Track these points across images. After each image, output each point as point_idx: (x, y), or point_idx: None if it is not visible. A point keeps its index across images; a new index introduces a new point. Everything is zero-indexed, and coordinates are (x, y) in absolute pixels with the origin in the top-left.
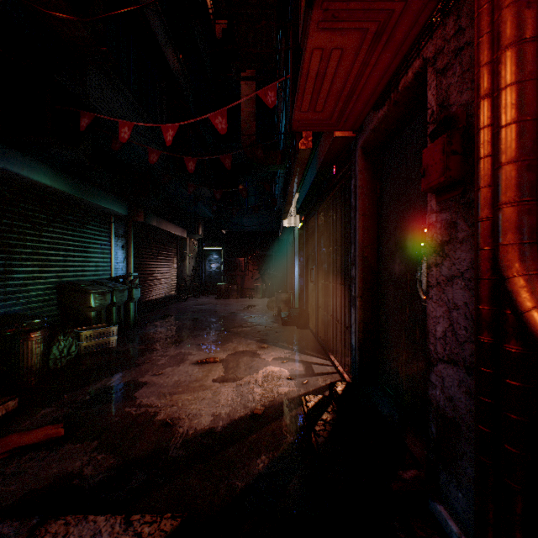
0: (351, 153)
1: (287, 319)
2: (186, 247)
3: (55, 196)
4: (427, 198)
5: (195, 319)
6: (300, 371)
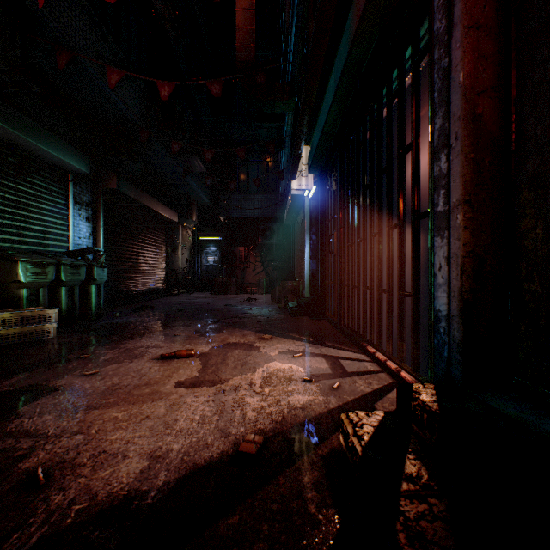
0: None
1: (296, 309)
2: (178, 235)
3: None
4: None
5: (180, 311)
6: (323, 369)
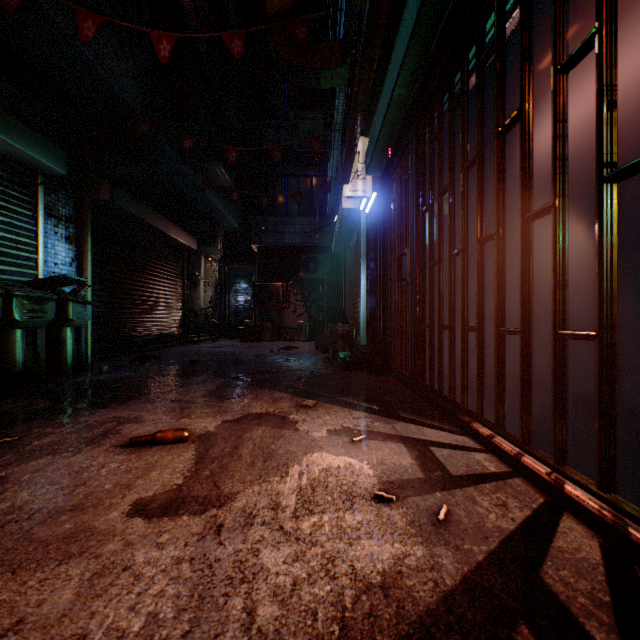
0: None
1: (349, 360)
2: (199, 268)
3: None
4: None
5: (194, 363)
6: (407, 468)
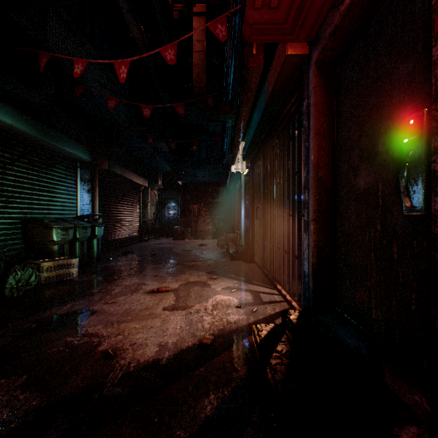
0: (303, 74)
1: (234, 255)
2: (147, 195)
3: (19, 138)
4: (433, 59)
5: (153, 255)
6: (249, 299)
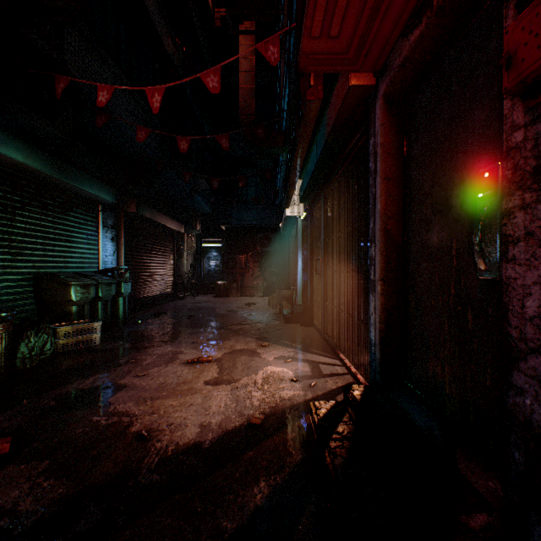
0: (369, 108)
1: (289, 316)
2: (183, 243)
3: (31, 177)
4: (504, 113)
5: (191, 317)
6: (306, 371)
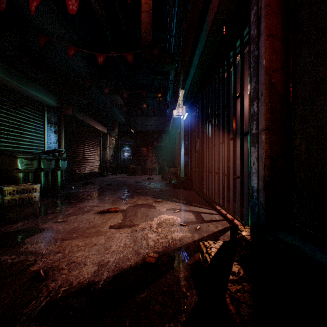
0: None
1: (176, 184)
2: (107, 141)
3: None
4: None
5: (109, 185)
6: (191, 218)
